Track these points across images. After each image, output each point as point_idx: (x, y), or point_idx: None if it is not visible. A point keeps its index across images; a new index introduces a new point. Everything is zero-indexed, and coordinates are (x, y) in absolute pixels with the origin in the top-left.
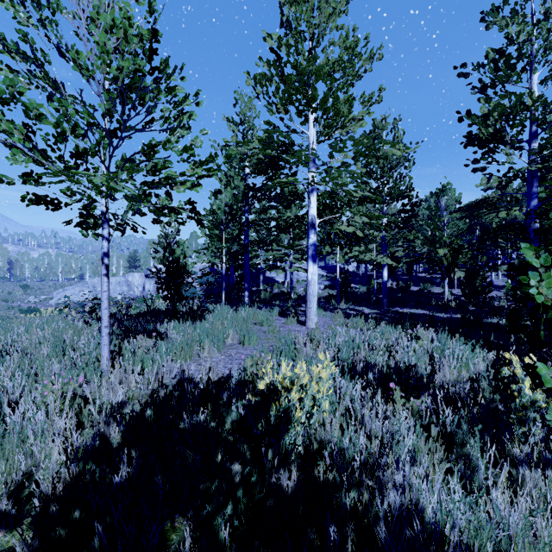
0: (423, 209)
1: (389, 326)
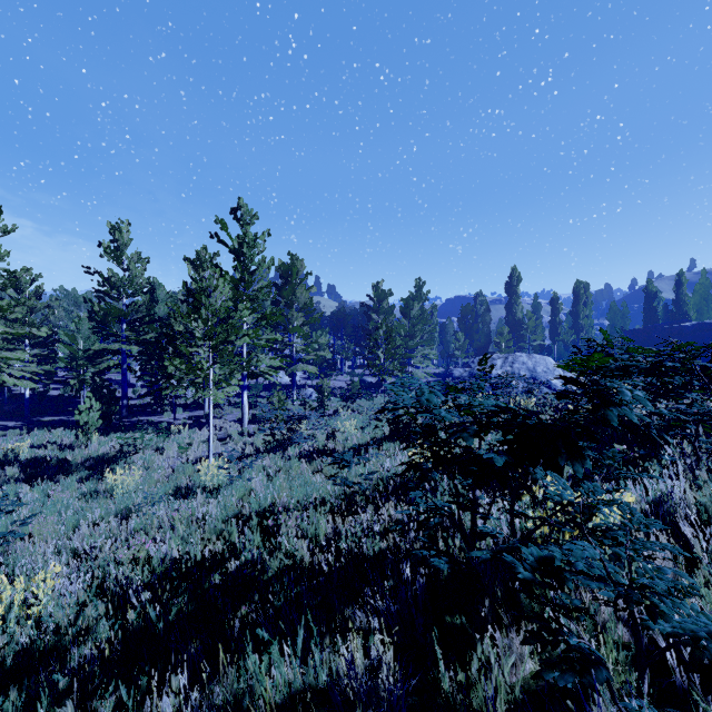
0: (63, 335)
1: (39, 430)
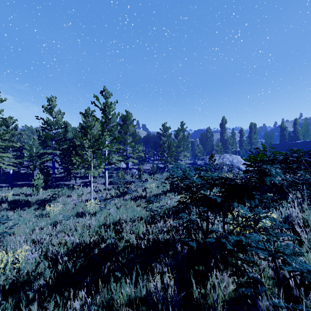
0: (26, 146)
1: (16, 188)
